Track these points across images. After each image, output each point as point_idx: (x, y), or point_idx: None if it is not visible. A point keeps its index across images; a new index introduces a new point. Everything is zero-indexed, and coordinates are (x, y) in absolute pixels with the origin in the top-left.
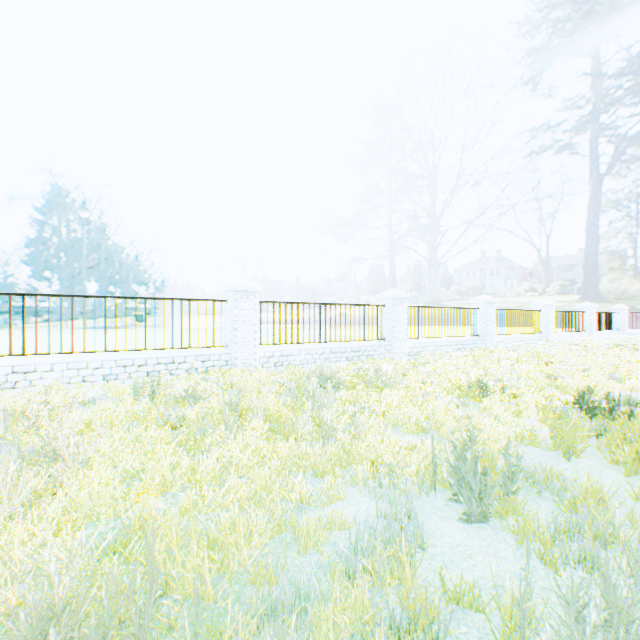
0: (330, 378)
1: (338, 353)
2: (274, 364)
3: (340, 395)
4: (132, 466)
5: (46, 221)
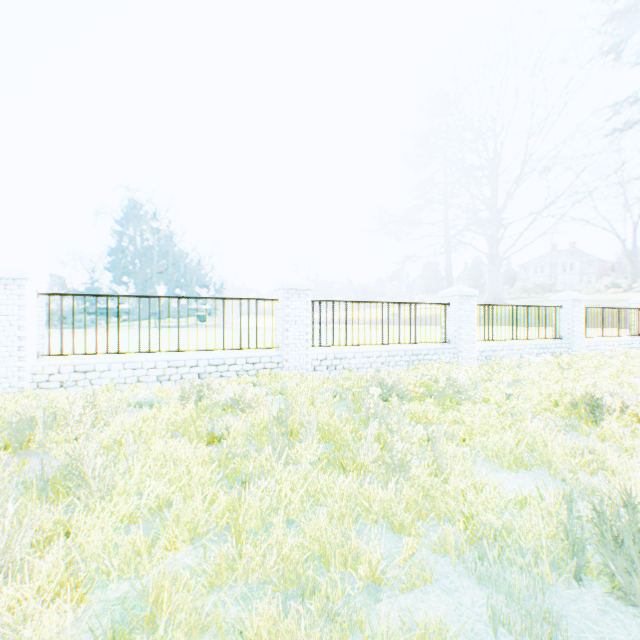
0: (392, 387)
1: (396, 356)
2: (327, 367)
3: (405, 409)
4: (161, 496)
5: (122, 231)
